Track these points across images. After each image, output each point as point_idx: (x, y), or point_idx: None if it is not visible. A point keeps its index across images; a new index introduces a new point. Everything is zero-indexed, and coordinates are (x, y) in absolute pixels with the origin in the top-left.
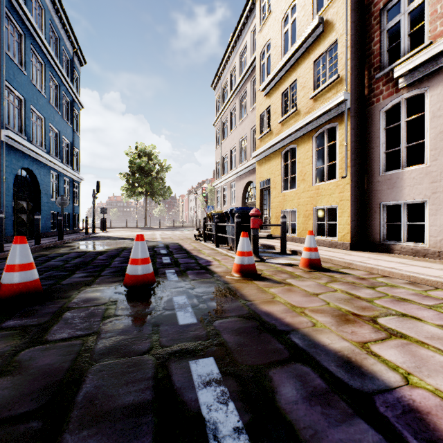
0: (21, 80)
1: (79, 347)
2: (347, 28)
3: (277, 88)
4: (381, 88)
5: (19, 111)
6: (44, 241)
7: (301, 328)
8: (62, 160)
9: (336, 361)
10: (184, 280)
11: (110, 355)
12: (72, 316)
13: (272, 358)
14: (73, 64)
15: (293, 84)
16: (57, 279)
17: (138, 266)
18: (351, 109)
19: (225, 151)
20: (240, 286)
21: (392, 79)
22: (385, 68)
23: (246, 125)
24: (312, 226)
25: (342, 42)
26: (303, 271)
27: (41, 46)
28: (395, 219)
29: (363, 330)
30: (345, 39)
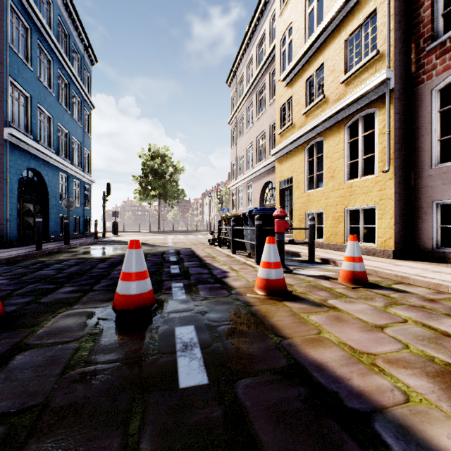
0: (26, 76)
1: None
2: None
3: (300, 75)
4: (433, 62)
5: (24, 108)
6: (48, 246)
7: (387, 405)
8: (72, 162)
9: None
10: (193, 299)
11: None
12: (22, 363)
13: None
14: (83, 62)
15: (319, 69)
16: (37, 296)
17: (130, 282)
18: (394, 90)
19: (241, 151)
20: (268, 311)
21: (449, 49)
22: (439, 38)
23: (264, 121)
24: (343, 230)
25: (382, 11)
26: (345, 287)
27: (48, 42)
28: (447, 222)
29: None
30: (387, 7)
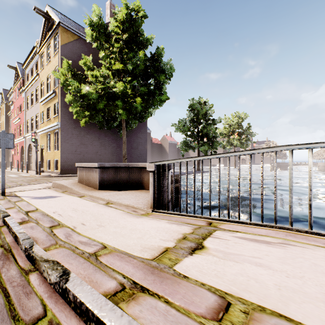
0: None
1: None
2: None
3: None
4: None
5: None
6: None
7: None
8: None
9: None
10: None
11: None
12: None
13: None
14: None
15: None
16: None
17: None
18: None
19: None
20: None
21: None
22: None
23: None
24: None
25: None
26: None
27: None
28: None
29: None
30: None
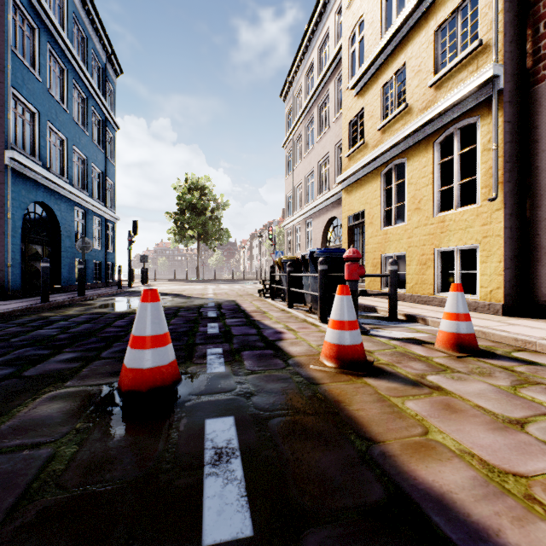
0: (33, 87)
1: None
2: None
3: (374, 81)
4: None
5: (31, 127)
6: (59, 298)
7: None
8: (91, 194)
9: None
10: (235, 373)
11: None
12: None
13: None
14: (105, 72)
15: (399, 71)
16: (22, 366)
17: (143, 350)
18: (504, 91)
19: (298, 180)
20: (342, 393)
21: None
22: None
23: (327, 142)
24: (433, 278)
25: None
26: (447, 356)
27: (61, 46)
28: None
29: None
30: None
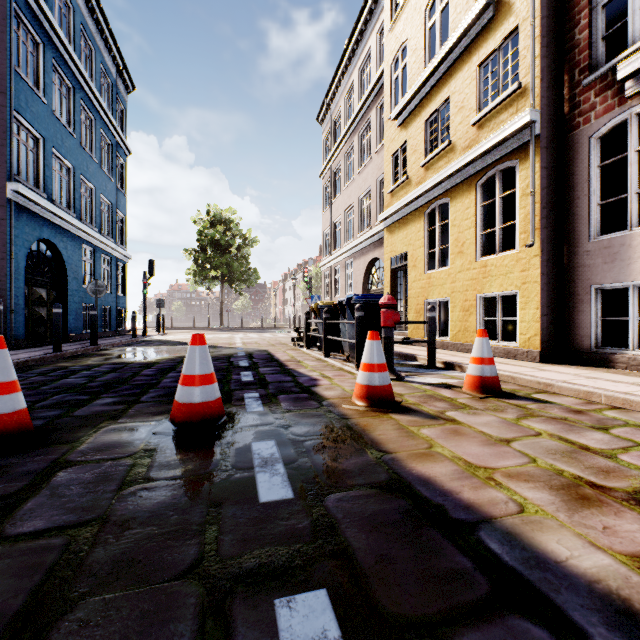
0: (37, 110)
1: (57, 553)
2: (534, 6)
3: (418, 113)
4: (592, 101)
5: (34, 155)
6: (69, 347)
7: (497, 516)
8: (100, 230)
9: (599, 610)
10: (273, 412)
11: (113, 577)
12: (67, 480)
13: (454, 597)
14: (115, 89)
15: (443, 106)
16: (68, 408)
17: (193, 387)
18: (541, 137)
19: (337, 215)
20: (368, 424)
21: (611, 84)
22: (599, 68)
23: (368, 174)
24: (475, 325)
25: (526, 31)
26: (471, 397)
27: (67, 62)
28: (612, 313)
29: (626, 524)
30: (532, 25)
